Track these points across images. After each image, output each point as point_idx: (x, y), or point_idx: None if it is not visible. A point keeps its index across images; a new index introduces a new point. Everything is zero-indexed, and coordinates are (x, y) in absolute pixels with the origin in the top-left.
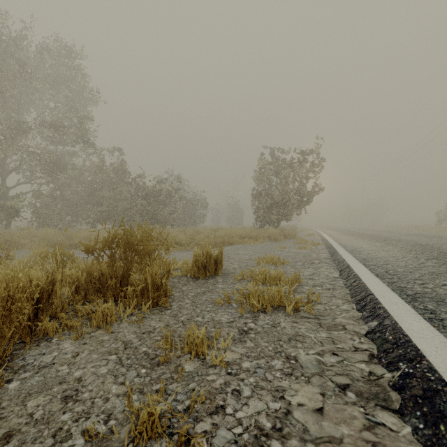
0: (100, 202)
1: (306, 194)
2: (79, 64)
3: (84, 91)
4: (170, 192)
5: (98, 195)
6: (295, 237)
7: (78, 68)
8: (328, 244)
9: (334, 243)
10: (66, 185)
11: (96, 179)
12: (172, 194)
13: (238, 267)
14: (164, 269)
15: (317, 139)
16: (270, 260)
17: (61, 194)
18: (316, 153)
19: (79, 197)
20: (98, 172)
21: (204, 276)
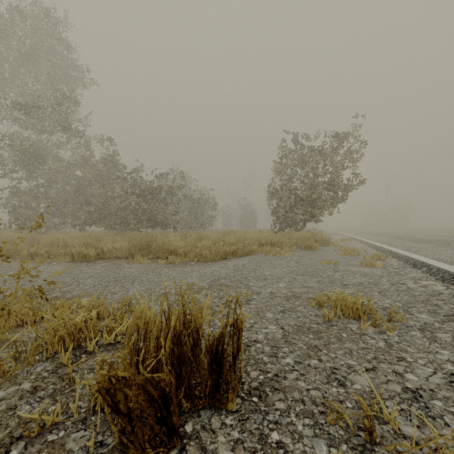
0: (89, 201)
1: (341, 188)
2: (60, 33)
3: (69, 69)
4: (173, 189)
5: (87, 193)
6: (329, 243)
7: (59, 38)
8: (402, 256)
9: (415, 255)
10: (50, 181)
11: (83, 172)
12: (174, 191)
13: (281, 339)
14: (73, 348)
15: (356, 117)
16: (354, 310)
17: (45, 191)
18: (353, 136)
19: (68, 195)
20: (85, 164)
21: (159, 445)
